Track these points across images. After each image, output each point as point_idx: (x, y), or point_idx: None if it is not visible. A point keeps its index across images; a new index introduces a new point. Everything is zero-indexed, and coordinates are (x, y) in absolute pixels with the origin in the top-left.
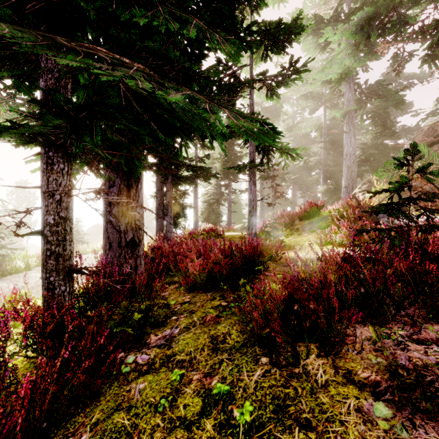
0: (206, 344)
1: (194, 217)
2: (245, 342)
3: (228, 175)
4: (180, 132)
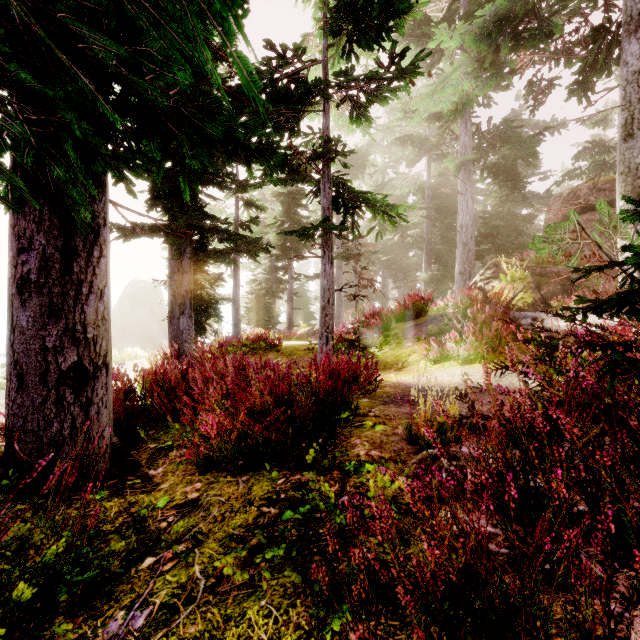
0: None
1: (233, 316)
2: None
3: (289, 253)
4: (171, 125)
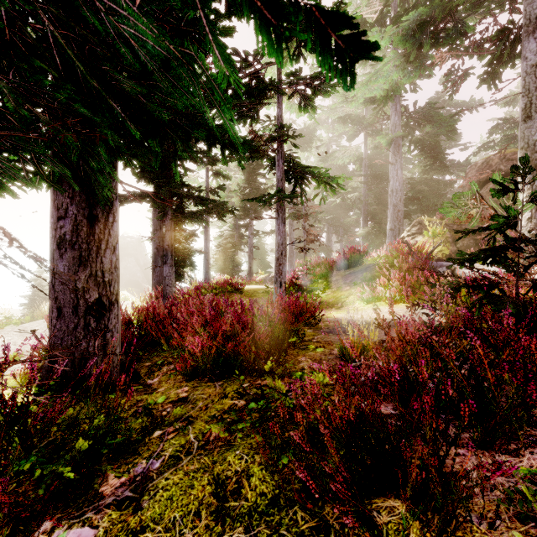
0: (205, 501)
1: (205, 265)
2: (275, 495)
3: (249, 213)
4: (170, 131)
